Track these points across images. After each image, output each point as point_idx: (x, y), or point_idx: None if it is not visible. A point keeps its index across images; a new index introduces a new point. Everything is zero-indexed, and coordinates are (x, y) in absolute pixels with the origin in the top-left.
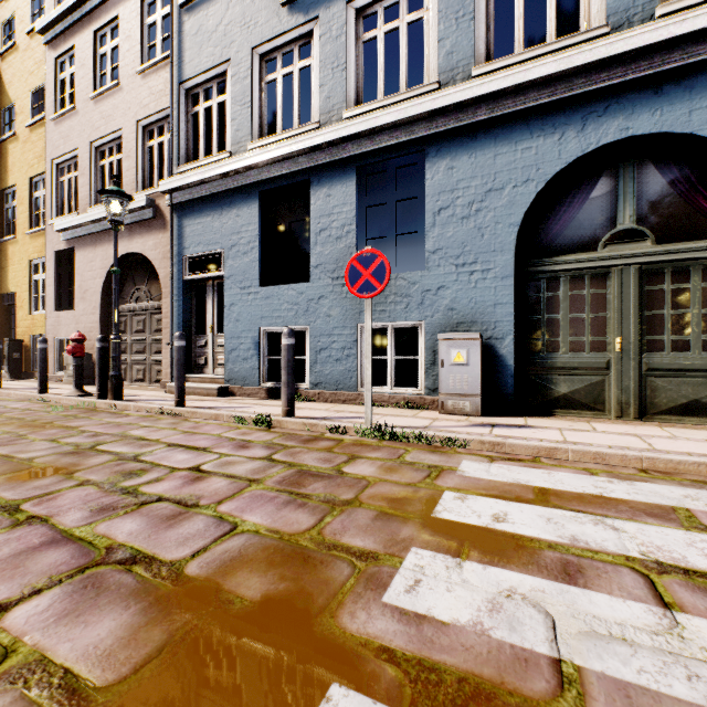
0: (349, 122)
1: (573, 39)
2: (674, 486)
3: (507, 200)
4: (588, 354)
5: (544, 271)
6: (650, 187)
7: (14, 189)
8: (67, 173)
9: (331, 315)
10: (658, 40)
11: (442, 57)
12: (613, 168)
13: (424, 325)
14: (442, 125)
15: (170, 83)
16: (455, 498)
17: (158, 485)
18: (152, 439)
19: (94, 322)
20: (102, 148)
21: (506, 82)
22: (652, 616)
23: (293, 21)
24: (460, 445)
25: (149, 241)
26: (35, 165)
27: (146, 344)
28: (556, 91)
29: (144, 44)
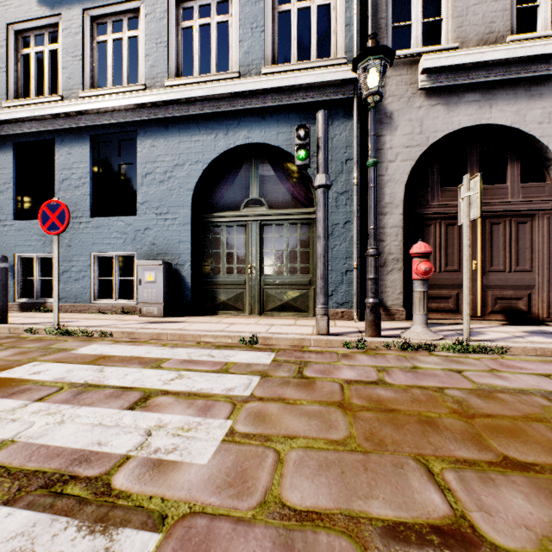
0: (80, 101)
1: (221, 76)
2: (195, 349)
3: (187, 173)
4: (235, 275)
5: (211, 221)
6: (267, 174)
7: None
8: None
9: (72, 245)
10: (257, 88)
11: (148, 68)
12: (249, 160)
13: (136, 255)
14: (146, 115)
15: None
16: (32, 365)
17: None
18: None
19: None
20: None
21: (180, 95)
22: (17, 405)
23: (42, 11)
24: (109, 335)
25: None
26: None
27: None
28: (211, 106)
29: None
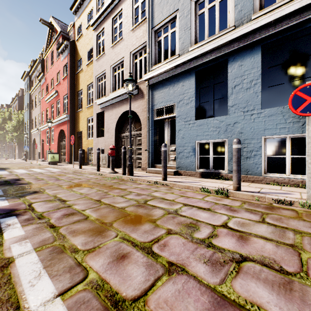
0: (259, 18)
1: None
2: None
3: None
4: None
5: None
6: None
7: (81, 91)
8: (101, 81)
9: (243, 132)
10: None
11: None
12: None
13: None
14: None
15: (148, 29)
16: None
17: (222, 240)
18: (169, 199)
19: (112, 141)
20: (115, 67)
21: None
22: None
23: None
24: None
25: (136, 104)
26: (89, 80)
27: (133, 150)
28: None
29: (133, 17)
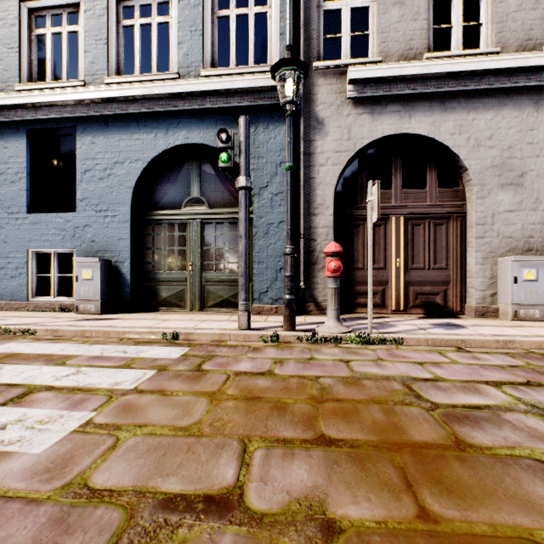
0: (15, 94)
1: (161, 76)
2: (114, 345)
3: (127, 171)
4: (177, 272)
5: (153, 219)
6: (208, 174)
7: None
8: None
9: (8, 242)
10: (194, 90)
11: (87, 64)
12: (191, 160)
13: (76, 251)
14: (85, 112)
15: None
16: None
17: None
18: None
19: None
20: None
21: (118, 93)
22: None
23: None
24: (33, 333)
25: None
26: None
27: None
28: (150, 106)
29: None
